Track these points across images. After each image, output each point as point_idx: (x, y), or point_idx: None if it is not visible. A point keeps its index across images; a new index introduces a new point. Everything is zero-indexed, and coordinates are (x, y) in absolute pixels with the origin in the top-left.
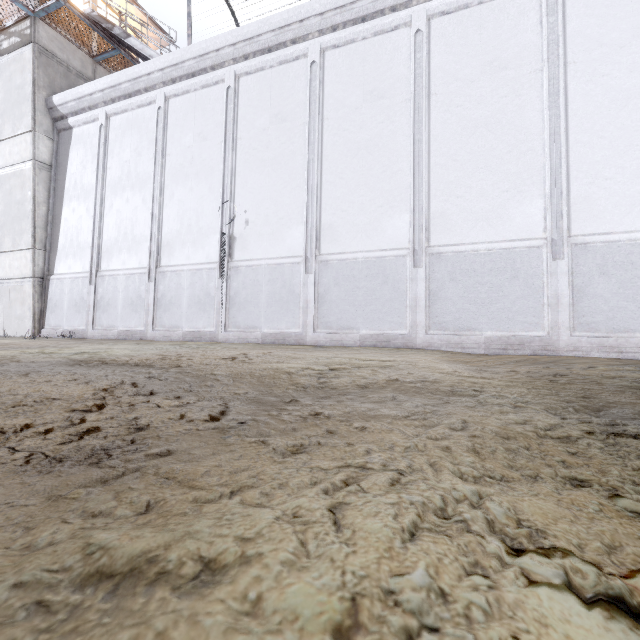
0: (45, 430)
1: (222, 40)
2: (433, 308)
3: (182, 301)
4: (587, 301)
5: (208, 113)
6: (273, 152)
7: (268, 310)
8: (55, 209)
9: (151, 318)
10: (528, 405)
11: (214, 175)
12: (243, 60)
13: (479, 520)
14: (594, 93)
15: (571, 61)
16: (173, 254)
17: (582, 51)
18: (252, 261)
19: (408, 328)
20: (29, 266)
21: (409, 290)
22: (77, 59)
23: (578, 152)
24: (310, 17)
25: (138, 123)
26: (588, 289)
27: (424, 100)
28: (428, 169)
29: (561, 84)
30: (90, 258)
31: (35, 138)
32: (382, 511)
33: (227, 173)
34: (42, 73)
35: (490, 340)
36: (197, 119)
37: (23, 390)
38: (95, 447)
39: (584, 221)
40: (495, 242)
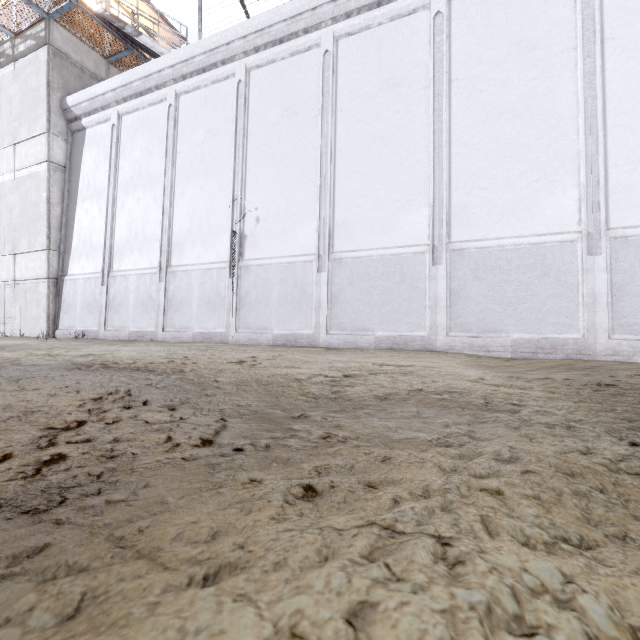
0: (2, 457)
1: (232, 33)
2: (454, 308)
3: (192, 301)
4: (628, 300)
5: (218, 109)
6: (284, 147)
7: (279, 310)
8: (69, 210)
9: (161, 319)
10: (584, 425)
11: (224, 172)
12: (254, 53)
13: (579, 639)
14: (636, 71)
15: (609, 37)
16: (183, 253)
17: (622, 25)
18: (263, 260)
19: (427, 330)
20: (44, 267)
21: (428, 289)
22: (91, 60)
23: (617, 136)
24: (323, 4)
25: (149, 121)
26: (629, 287)
27: (444, 86)
28: (449, 160)
29: (598, 62)
30: (102, 258)
31: (50, 140)
32: (429, 629)
33: (238, 170)
34: (56, 75)
35: (518, 343)
36: (207, 115)
37: (5, 400)
38: (49, 485)
39: (624, 212)
40: (523, 237)
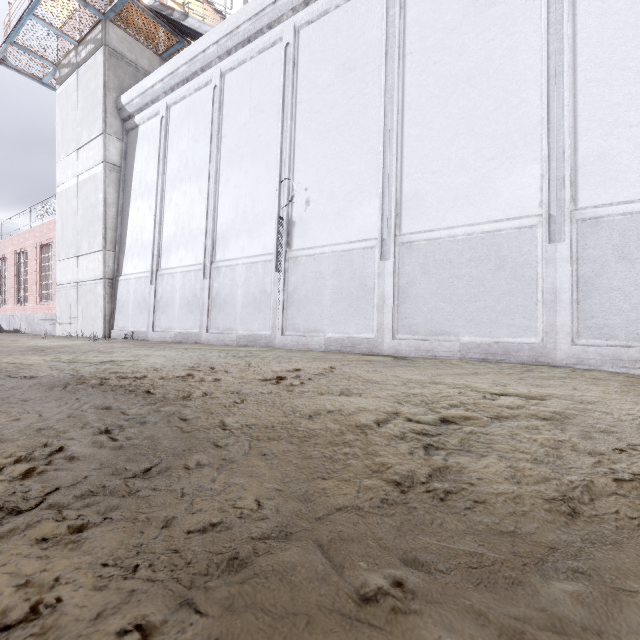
0: None
1: None
2: (585, 304)
3: (236, 300)
4: None
5: (265, 81)
6: (339, 111)
7: (333, 309)
8: (124, 210)
9: (205, 319)
10: None
11: (271, 151)
12: (303, 7)
13: None
14: None
15: None
16: (228, 247)
17: None
18: (313, 249)
19: (540, 334)
20: (101, 268)
21: (541, 277)
22: (145, 58)
23: None
24: None
25: (195, 108)
26: None
27: None
28: (573, 91)
29: None
30: (151, 257)
31: (106, 140)
32: None
33: (285, 146)
34: (112, 75)
35: None
36: (253, 90)
37: None
38: None
39: None
40: None
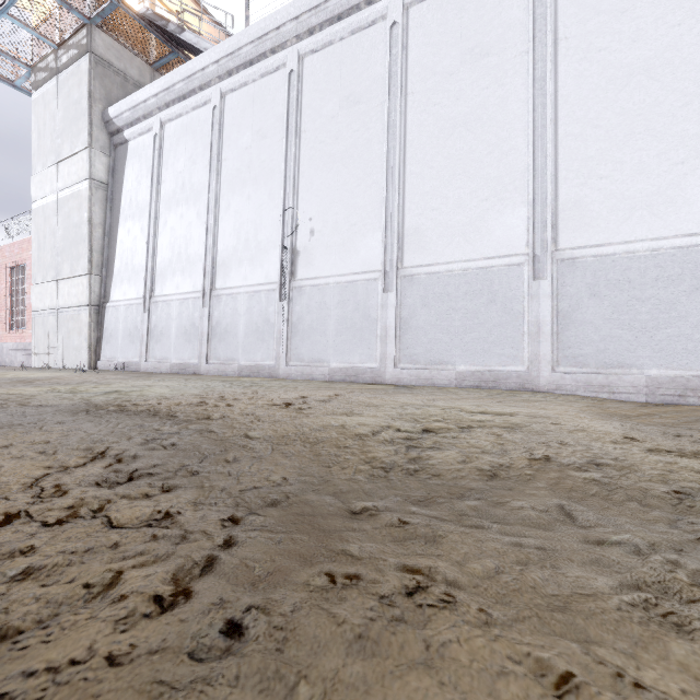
0: None
1: (283, 14)
2: (564, 336)
3: (238, 329)
4: None
5: (268, 106)
6: (344, 143)
7: (337, 339)
8: (111, 231)
9: (205, 349)
10: None
11: (274, 178)
12: (308, 36)
13: None
14: None
15: None
16: (229, 274)
17: None
18: (318, 279)
19: (526, 363)
20: (85, 293)
21: (527, 311)
22: (135, 68)
23: None
24: None
25: (193, 127)
26: None
27: (549, 48)
28: (555, 143)
29: None
30: (144, 282)
31: (91, 155)
32: None
33: (289, 174)
34: (98, 85)
35: (656, 382)
36: (255, 114)
37: None
38: None
39: None
40: (663, 238)
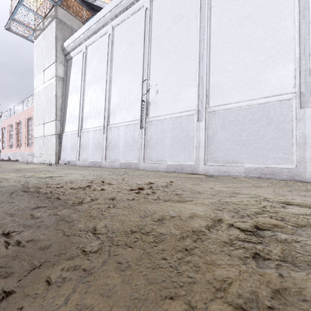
0: None
1: None
2: None
3: (120, 144)
4: None
5: (134, 29)
6: (174, 42)
7: (171, 149)
8: (65, 100)
9: (104, 154)
10: None
11: (138, 66)
12: None
13: None
14: None
15: None
16: (115, 117)
17: None
18: (160, 116)
19: (294, 163)
20: (54, 129)
21: (295, 129)
22: (76, 24)
23: None
24: None
25: (99, 46)
26: None
27: None
28: None
29: None
30: (78, 123)
31: (56, 65)
32: None
33: (145, 62)
34: (60, 33)
35: None
36: (128, 35)
37: None
38: None
39: None
40: None
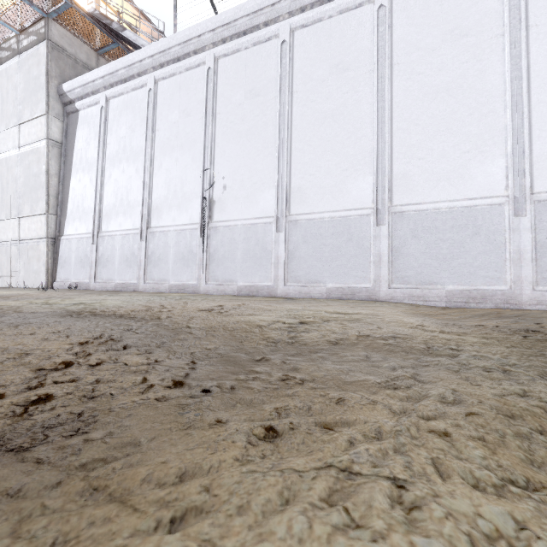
0: None
1: (203, 27)
2: (396, 263)
3: (169, 257)
4: None
5: (191, 92)
6: (248, 124)
7: (243, 265)
8: (65, 180)
9: (143, 272)
10: (518, 369)
11: (196, 146)
12: (221, 44)
13: None
14: None
15: (533, 24)
16: (161, 216)
17: (544, 14)
18: (229, 222)
19: (372, 282)
20: (43, 228)
21: (373, 247)
22: (83, 53)
23: (541, 112)
24: (281, 0)
25: (132, 104)
26: None
27: (387, 70)
28: (391, 134)
29: (523, 47)
30: (93, 221)
31: (48, 120)
32: None
33: (207, 144)
34: (54, 65)
35: (452, 294)
36: (182, 98)
37: (4, 343)
38: (34, 424)
39: None
40: (456, 200)
